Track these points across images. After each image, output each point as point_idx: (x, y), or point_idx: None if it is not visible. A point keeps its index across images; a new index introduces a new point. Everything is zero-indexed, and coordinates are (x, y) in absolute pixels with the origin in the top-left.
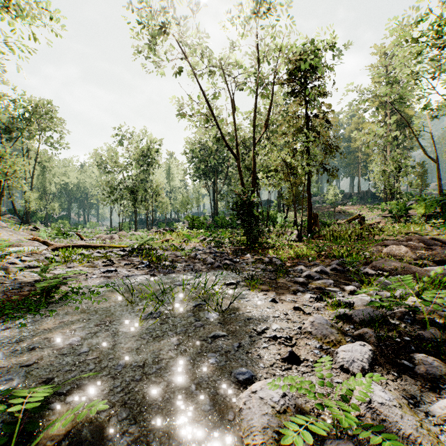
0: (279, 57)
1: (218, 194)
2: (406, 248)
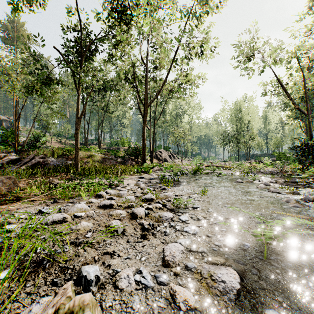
0: None
1: None
2: None
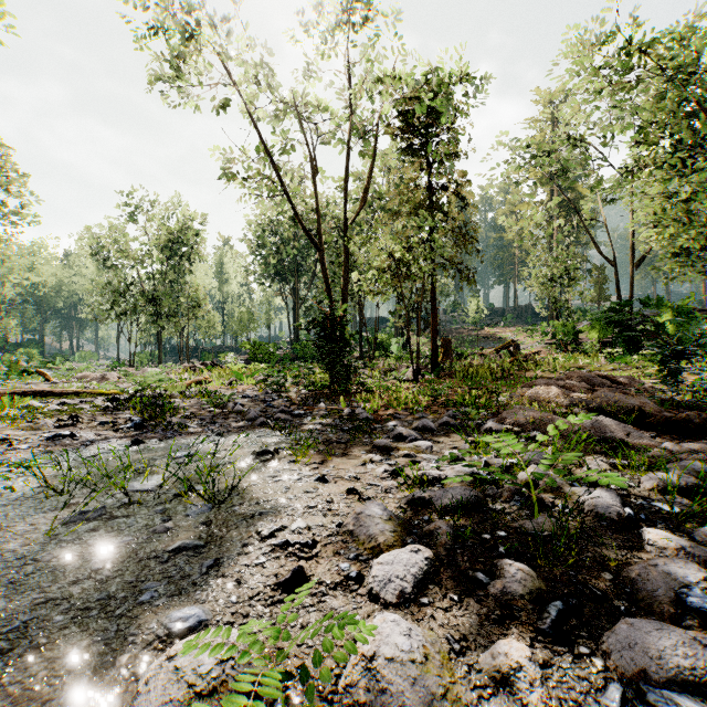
0: (383, 91)
1: (300, 306)
2: (558, 390)
